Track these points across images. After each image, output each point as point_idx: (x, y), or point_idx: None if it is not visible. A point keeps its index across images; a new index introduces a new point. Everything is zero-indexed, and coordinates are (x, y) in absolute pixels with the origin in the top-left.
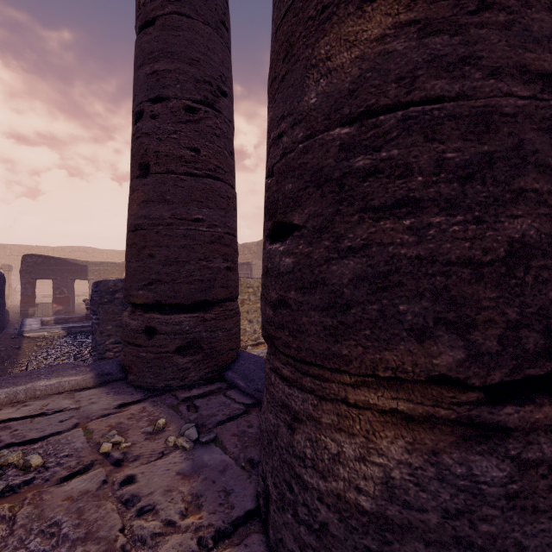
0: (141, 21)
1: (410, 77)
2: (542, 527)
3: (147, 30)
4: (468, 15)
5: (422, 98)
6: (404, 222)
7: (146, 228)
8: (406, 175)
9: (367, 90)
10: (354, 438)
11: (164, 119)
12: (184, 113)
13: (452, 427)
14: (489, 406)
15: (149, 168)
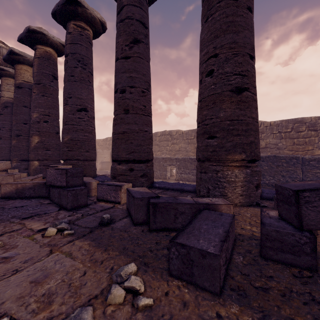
0: (0, 113)
1: (16, 145)
2: (22, 166)
3: (1, 116)
4: (19, 142)
5: (16, 146)
6: (15, 152)
7: (1, 148)
8: (15, 150)
9: (14, 145)
10: (13, 163)
11: (4, 131)
12: (8, 130)
13: (18, 162)
14: (19, 161)
15: (2, 138)
